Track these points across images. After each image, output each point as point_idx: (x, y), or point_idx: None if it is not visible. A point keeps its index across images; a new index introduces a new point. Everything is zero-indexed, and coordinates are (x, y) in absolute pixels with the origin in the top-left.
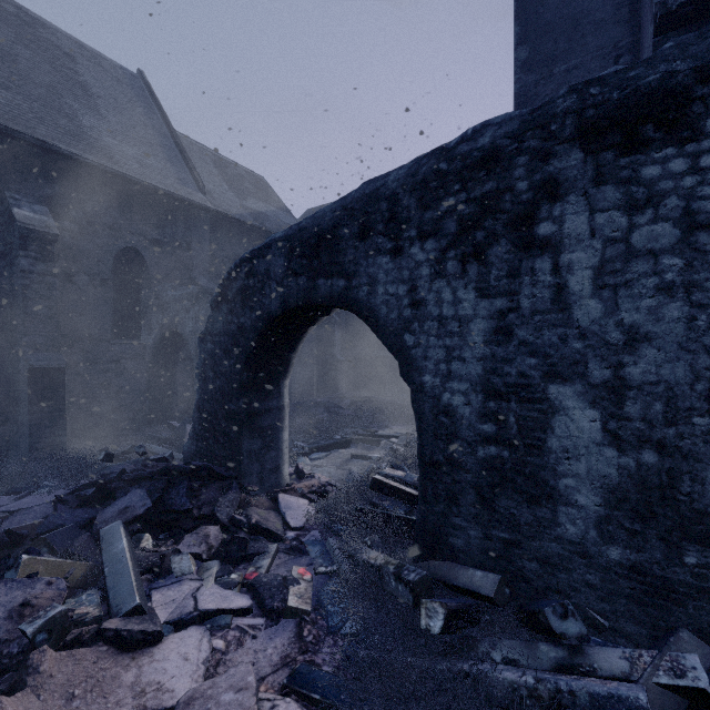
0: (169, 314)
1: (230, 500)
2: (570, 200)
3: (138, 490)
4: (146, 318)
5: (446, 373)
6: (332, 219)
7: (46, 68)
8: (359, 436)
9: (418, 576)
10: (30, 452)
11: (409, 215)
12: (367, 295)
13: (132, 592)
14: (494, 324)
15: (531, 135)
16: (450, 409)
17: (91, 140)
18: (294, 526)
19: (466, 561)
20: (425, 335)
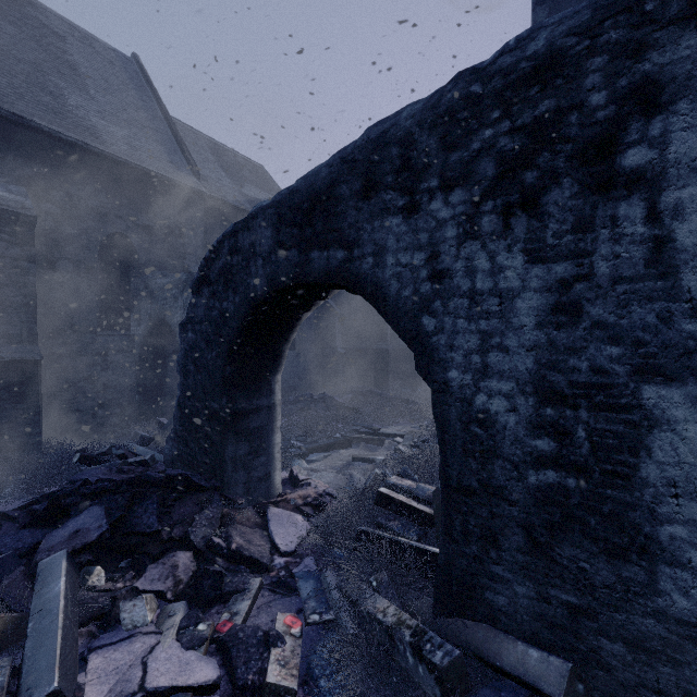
0: (157, 303)
1: (208, 518)
2: (680, 109)
3: (95, 508)
4: (136, 308)
5: (480, 367)
6: (328, 175)
7: (31, 45)
8: (361, 435)
9: (448, 658)
10: (1, 452)
11: (429, 160)
12: (373, 268)
13: (51, 668)
14: (552, 299)
15: (613, 24)
16: (487, 417)
17: (76, 119)
18: (284, 550)
19: (510, 628)
20: (450, 317)
